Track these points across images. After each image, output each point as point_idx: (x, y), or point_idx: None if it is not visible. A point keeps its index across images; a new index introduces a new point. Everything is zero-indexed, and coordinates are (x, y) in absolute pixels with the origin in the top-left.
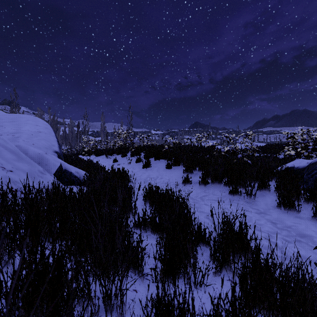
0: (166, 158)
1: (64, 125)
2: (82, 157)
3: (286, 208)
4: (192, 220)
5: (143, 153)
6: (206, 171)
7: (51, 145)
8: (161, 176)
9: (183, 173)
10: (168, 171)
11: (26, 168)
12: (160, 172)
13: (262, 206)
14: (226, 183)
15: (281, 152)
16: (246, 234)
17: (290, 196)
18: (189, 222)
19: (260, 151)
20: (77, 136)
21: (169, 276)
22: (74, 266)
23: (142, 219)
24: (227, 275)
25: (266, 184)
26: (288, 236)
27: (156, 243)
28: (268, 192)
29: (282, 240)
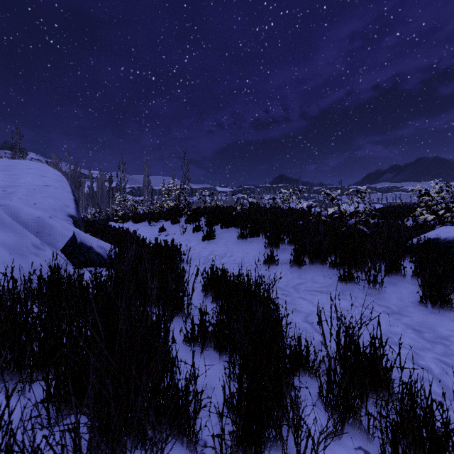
0: (239, 225)
1: (90, 179)
2: (114, 224)
3: (436, 305)
4: (283, 326)
5: (204, 218)
6: (301, 244)
7: (63, 205)
8: (230, 253)
9: (264, 248)
10: (241, 245)
11: (10, 240)
12: (230, 247)
13: (395, 301)
14: (333, 263)
15: (406, 217)
16: (383, 356)
17: (444, 286)
18: (282, 336)
19: (376, 215)
20: (109, 195)
21: (247, 448)
22: (57, 436)
23: (199, 327)
24: (354, 437)
25: (399, 266)
26: (446, 354)
27: (222, 386)
28: (402, 278)
29: (438, 363)
